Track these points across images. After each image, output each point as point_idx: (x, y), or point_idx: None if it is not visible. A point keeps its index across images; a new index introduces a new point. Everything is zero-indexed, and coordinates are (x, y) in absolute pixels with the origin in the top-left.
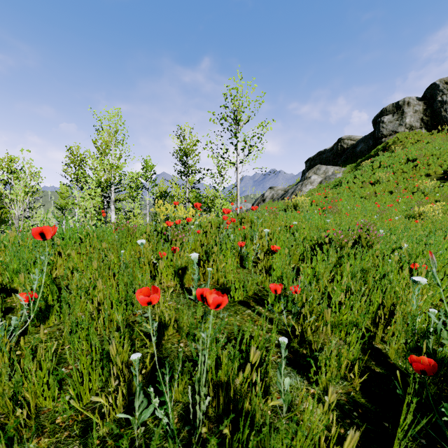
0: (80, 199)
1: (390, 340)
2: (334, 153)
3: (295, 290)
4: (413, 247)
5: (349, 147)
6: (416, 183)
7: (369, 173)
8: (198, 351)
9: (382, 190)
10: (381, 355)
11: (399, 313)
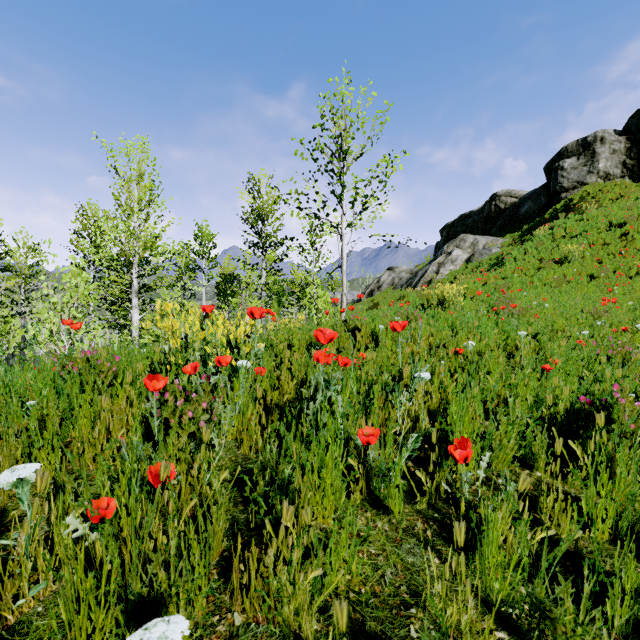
0: (51, 290)
1: None
2: (486, 217)
3: None
4: None
5: (508, 207)
6: (635, 262)
7: (549, 245)
8: None
9: (576, 273)
10: None
11: None
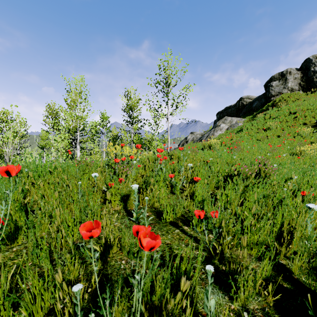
0: (53, 141)
1: (291, 256)
2: (237, 108)
3: (215, 215)
4: (300, 178)
5: (247, 104)
6: (296, 130)
7: (263, 122)
8: (133, 285)
9: (272, 135)
10: (286, 271)
11: (297, 233)
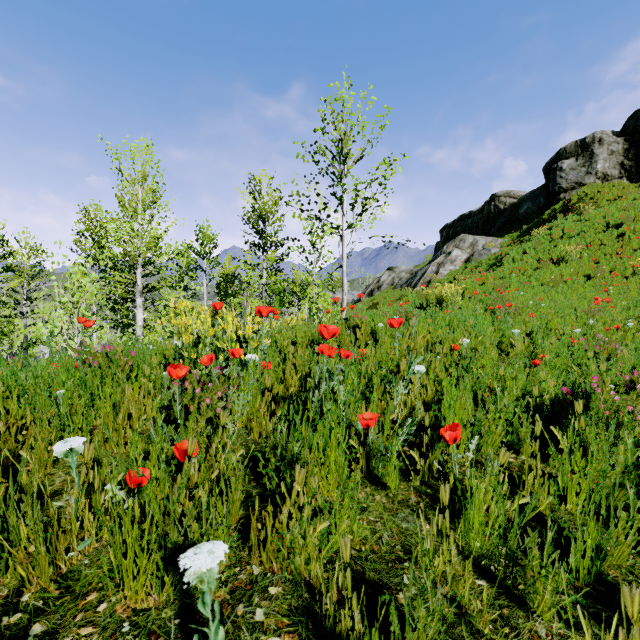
0: (61, 290)
1: None
2: (485, 217)
3: None
4: None
5: (508, 208)
6: (630, 262)
7: (547, 246)
8: None
9: (573, 273)
10: None
11: None
